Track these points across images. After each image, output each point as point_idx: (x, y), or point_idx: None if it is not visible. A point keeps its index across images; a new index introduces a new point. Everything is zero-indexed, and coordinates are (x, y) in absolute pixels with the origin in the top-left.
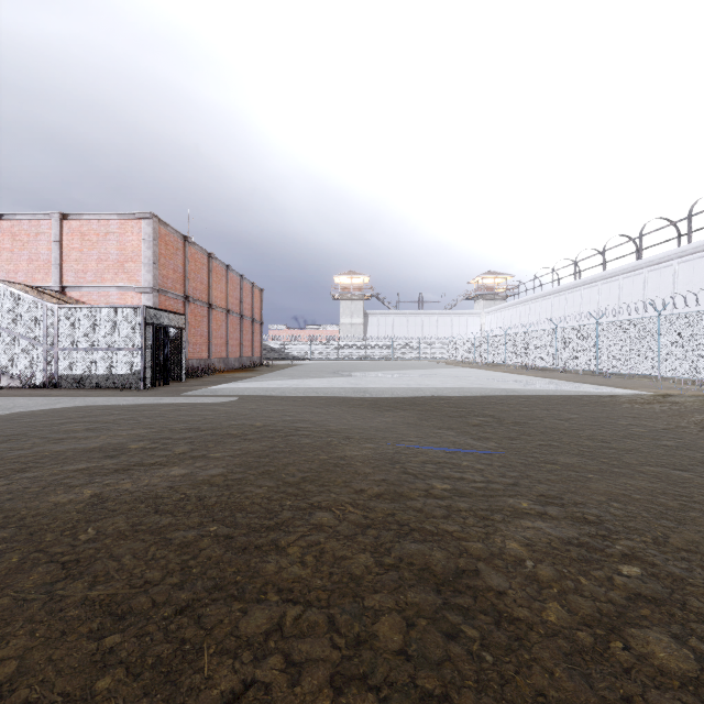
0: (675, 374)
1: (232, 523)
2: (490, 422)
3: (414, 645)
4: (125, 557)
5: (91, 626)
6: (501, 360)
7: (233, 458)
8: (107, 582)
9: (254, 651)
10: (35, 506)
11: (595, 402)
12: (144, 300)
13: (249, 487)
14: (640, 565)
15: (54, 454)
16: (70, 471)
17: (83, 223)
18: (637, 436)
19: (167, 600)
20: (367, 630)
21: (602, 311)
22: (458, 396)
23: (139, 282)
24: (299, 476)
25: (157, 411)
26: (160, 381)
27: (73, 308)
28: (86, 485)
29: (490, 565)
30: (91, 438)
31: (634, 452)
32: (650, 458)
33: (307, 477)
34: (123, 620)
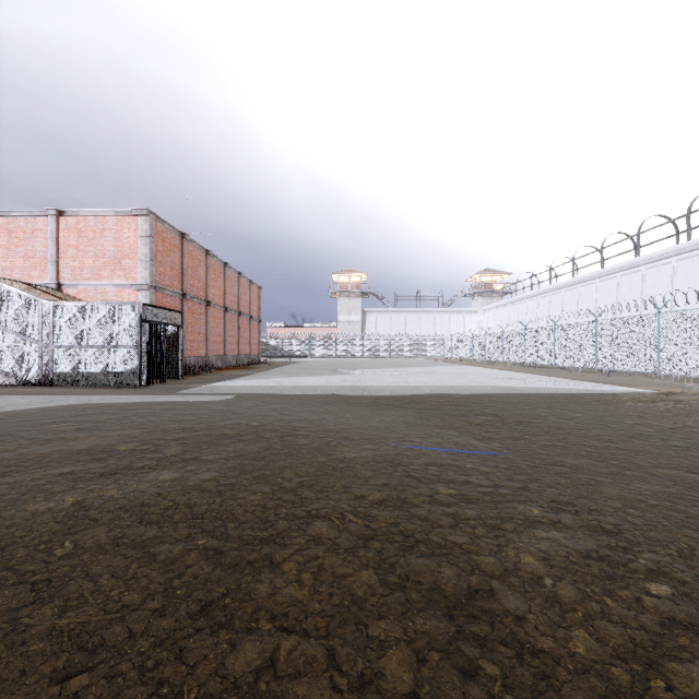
0: (676, 372)
1: (223, 534)
2: (492, 422)
3: (426, 686)
4: (103, 576)
5: (56, 664)
6: (498, 357)
7: (227, 460)
8: (79, 607)
9: (242, 696)
10: (11, 516)
11: (598, 400)
12: (141, 297)
13: (242, 494)
14: (669, 583)
15: (39, 457)
16: (54, 475)
17: (79, 220)
18: (644, 436)
19: (146, 629)
20: (373, 667)
21: (601, 309)
22: (458, 394)
23: (135, 279)
24: (296, 481)
25: (151, 410)
26: (156, 378)
27: (68, 305)
28: (68, 492)
29: (505, 584)
30: (80, 439)
31: (643, 453)
32: (661, 459)
33: (304, 482)
34: (94, 656)
